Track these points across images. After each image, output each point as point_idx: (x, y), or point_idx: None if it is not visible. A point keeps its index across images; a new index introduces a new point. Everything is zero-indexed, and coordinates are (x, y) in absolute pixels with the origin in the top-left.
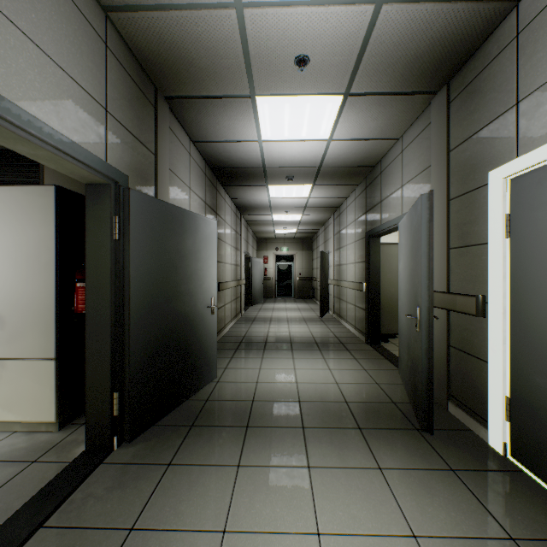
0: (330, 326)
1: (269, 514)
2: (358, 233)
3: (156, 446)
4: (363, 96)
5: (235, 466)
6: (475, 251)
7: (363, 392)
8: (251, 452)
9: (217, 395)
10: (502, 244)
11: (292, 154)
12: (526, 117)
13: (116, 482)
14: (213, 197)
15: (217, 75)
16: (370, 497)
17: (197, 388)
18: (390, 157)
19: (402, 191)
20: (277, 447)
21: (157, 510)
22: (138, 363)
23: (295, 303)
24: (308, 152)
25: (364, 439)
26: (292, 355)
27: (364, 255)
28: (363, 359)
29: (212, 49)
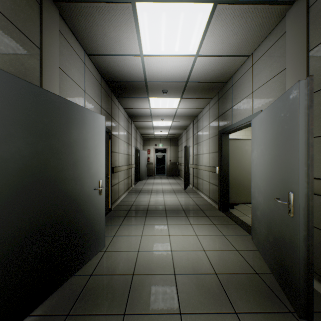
0: (191, 196)
1: None
2: (212, 132)
3: None
4: (230, 4)
5: None
6: None
7: (228, 261)
8: None
9: (102, 268)
10: None
11: (167, 69)
12: None
13: None
14: (108, 104)
15: None
16: None
17: (84, 262)
18: (240, 72)
19: (253, 96)
20: None
21: None
22: None
23: (167, 179)
24: (179, 68)
25: None
26: (167, 221)
27: (217, 147)
28: (220, 224)
29: None
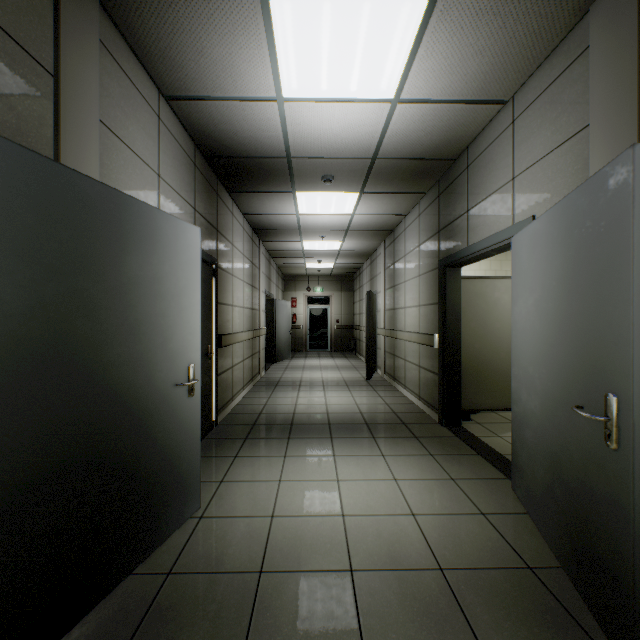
0: (382, 394)
1: None
2: (425, 263)
3: None
4: None
5: None
6: None
7: (465, 539)
8: None
9: (192, 556)
10: None
11: (333, 131)
12: None
13: None
14: (210, 205)
15: None
16: None
17: (154, 543)
18: (486, 138)
19: (515, 187)
20: None
21: None
22: None
23: (332, 359)
24: (359, 128)
25: None
26: (332, 448)
27: (436, 295)
28: (444, 455)
29: None
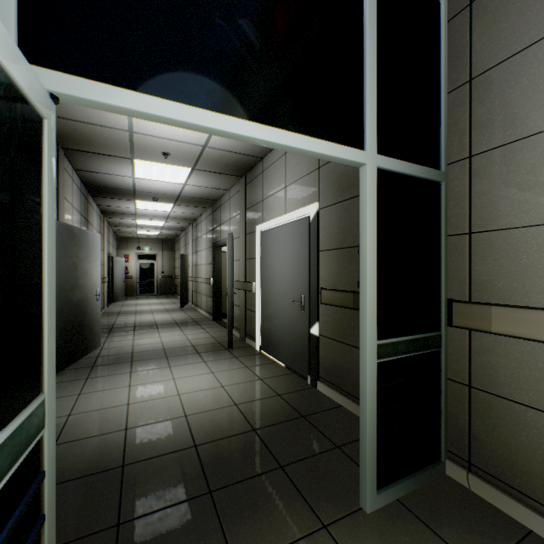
0: (188, 313)
1: (151, 379)
2: (209, 243)
3: (73, 375)
4: (203, 171)
5: (129, 372)
6: (253, 261)
7: (204, 341)
8: (137, 368)
9: (105, 354)
10: (259, 259)
11: (158, 187)
12: (264, 208)
13: (57, 388)
14: (86, 208)
15: (109, 147)
16: (198, 368)
17: (89, 351)
18: (225, 199)
19: (230, 223)
20: (152, 364)
21: (91, 388)
22: (57, 328)
23: (158, 299)
24: (171, 188)
25: (200, 355)
26: (158, 331)
27: (212, 259)
28: (208, 328)
29: (110, 139)
